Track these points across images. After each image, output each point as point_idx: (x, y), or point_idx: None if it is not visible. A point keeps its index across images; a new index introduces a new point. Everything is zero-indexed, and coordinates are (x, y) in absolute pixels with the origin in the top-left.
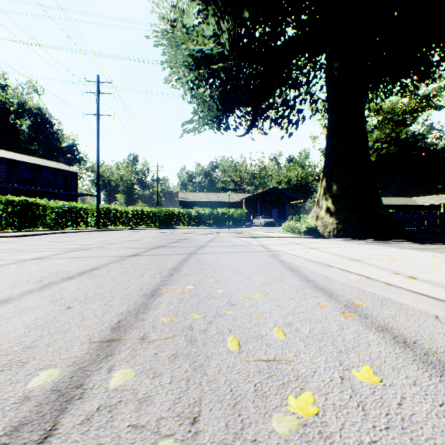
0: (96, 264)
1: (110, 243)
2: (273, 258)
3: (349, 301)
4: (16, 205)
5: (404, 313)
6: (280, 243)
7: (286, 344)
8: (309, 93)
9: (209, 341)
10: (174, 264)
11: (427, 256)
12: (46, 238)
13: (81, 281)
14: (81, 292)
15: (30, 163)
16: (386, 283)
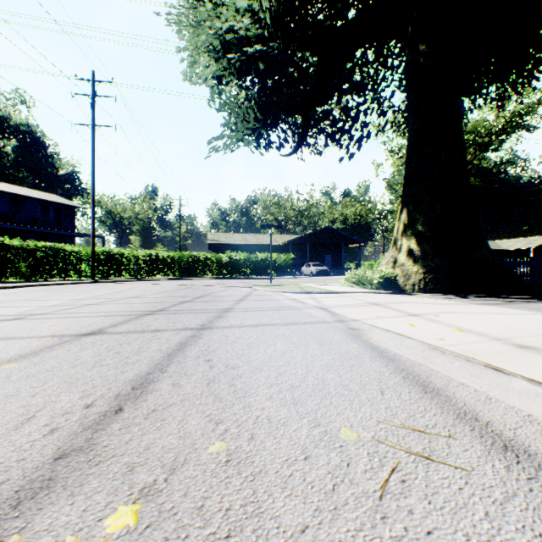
0: None
1: (83, 303)
2: (356, 340)
3: None
4: None
5: None
6: (351, 304)
7: None
8: (377, 98)
9: None
10: (151, 362)
11: None
12: None
13: None
14: None
15: (9, 193)
16: None
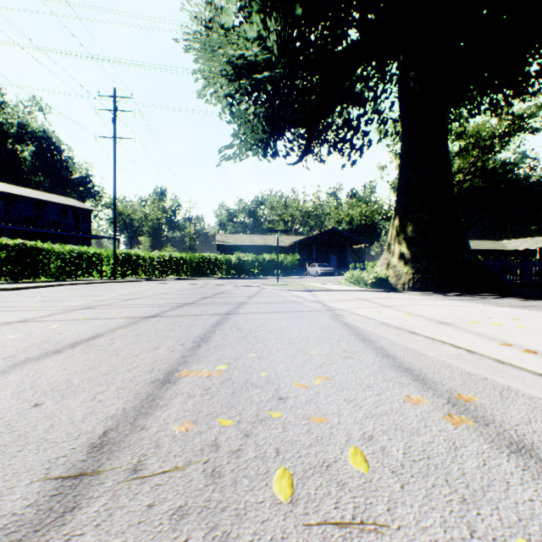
0: (99, 330)
1: (125, 298)
2: (336, 320)
3: (453, 392)
4: (11, 250)
5: (541, 415)
6: (343, 299)
7: (371, 483)
8: (376, 111)
9: (243, 475)
10: (204, 330)
11: (537, 318)
12: (46, 291)
13: (69, 356)
14: (63, 376)
15: (32, 198)
16: (498, 360)
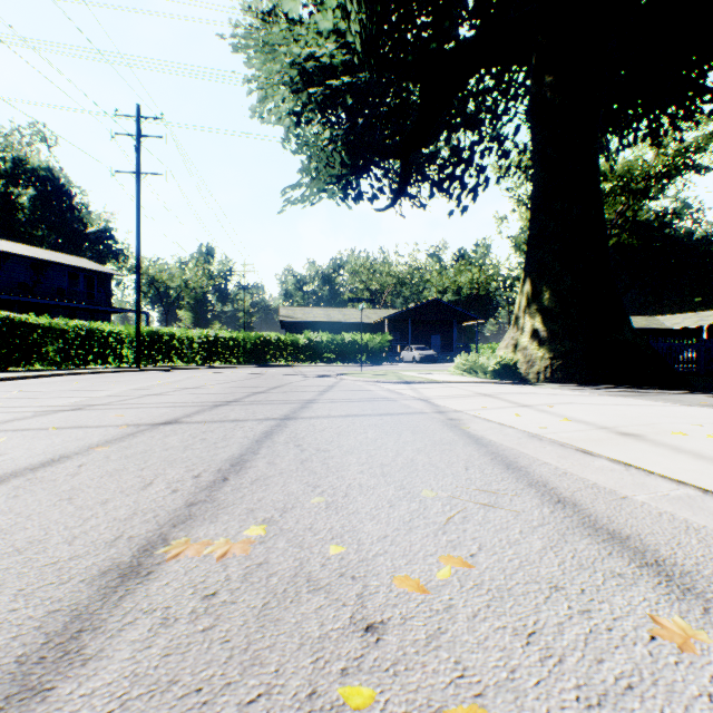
0: (69, 447)
1: (140, 393)
2: (453, 429)
3: None
4: None
5: None
6: (456, 395)
7: None
8: (497, 137)
9: None
10: (242, 447)
11: None
12: (32, 384)
13: None
14: None
15: (29, 257)
16: None
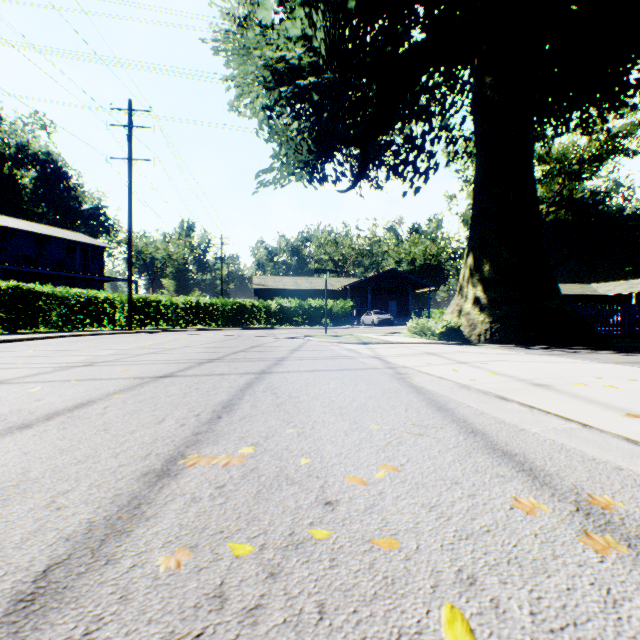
0: (92, 394)
1: (137, 352)
2: (400, 381)
3: (579, 491)
4: (3, 294)
5: None
6: (406, 354)
7: None
8: (445, 127)
9: None
10: (229, 394)
11: None
12: (42, 344)
13: (39, 434)
14: (19, 465)
15: (32, 233)
16: (627, 439)
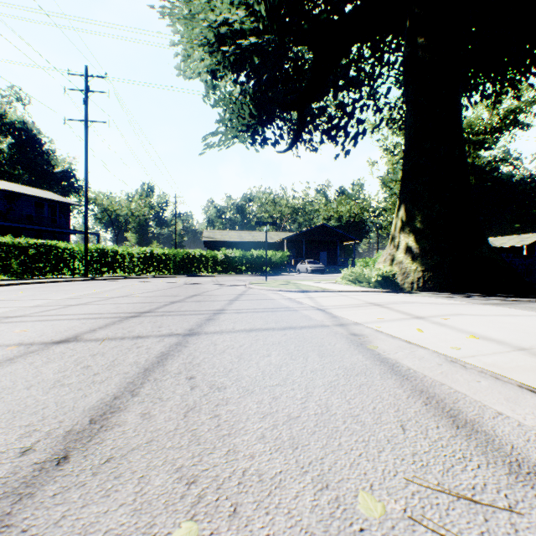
0: None
1: (67, 303)
2: (360, 349)
3: None
4: None
5: None
6: (350, 304)
7: None
8: (374, 94)
9: None
10: (123, 381)
11: None
12: None
13: None
14: None
15: (2, 190)
16: None
